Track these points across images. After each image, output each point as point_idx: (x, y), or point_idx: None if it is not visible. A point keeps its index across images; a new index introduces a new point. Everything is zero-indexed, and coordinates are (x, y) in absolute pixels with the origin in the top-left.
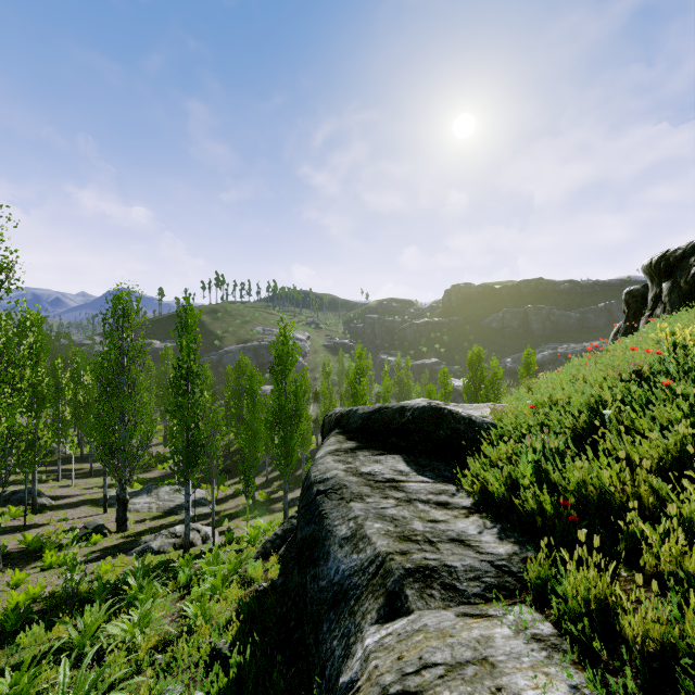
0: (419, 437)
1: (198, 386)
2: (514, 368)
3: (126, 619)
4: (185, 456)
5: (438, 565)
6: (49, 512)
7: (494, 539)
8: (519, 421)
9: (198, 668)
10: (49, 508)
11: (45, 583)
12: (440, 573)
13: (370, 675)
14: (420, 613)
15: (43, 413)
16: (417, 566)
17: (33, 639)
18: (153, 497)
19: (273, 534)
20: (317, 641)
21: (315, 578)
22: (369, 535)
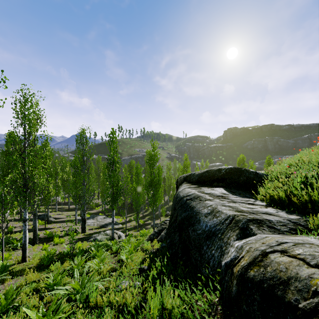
0: (230, 181)
1: (117, 167)
2: (259, 167)
3: (94, 261)
4: (112, 198)
5: (262, 219)
6: (53, 223)
7: (285, 214)
8: (282, 172)
9: (133, 276)
10: (53, 222)
11: (55, 250)
12: (265, 222)
13: (249, 250)
14: (261, 234)
15: (51, 181)
16: (252, 218)
17: (56, 267)
18: (95, 220)
19: (153, 232)
20: (201, 254)
21: (194, 230)
22: (221, 210)
